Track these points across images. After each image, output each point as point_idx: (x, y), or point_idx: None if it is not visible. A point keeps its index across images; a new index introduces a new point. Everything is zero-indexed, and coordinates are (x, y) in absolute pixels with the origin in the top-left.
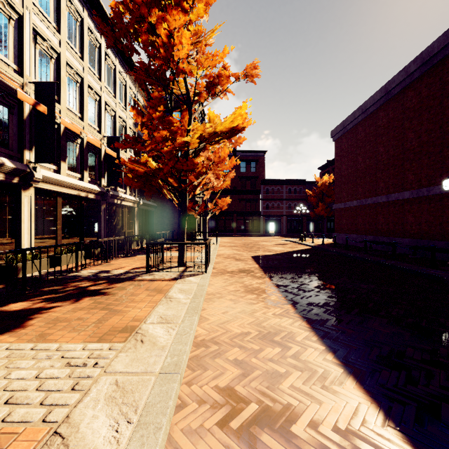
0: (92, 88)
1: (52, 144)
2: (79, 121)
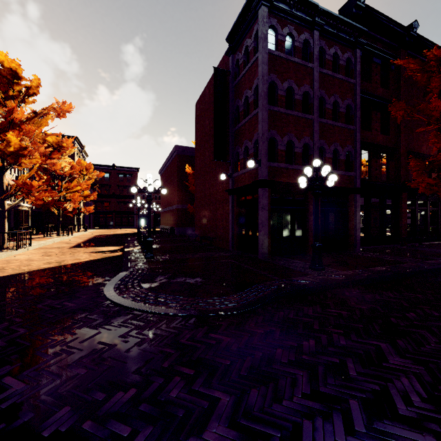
0: None
1: None
2: None
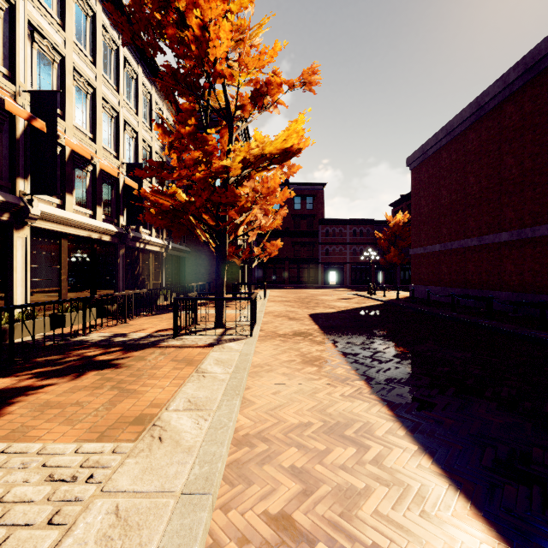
0: (108, 101)
1: (54, 171)
2: (90, 143)
